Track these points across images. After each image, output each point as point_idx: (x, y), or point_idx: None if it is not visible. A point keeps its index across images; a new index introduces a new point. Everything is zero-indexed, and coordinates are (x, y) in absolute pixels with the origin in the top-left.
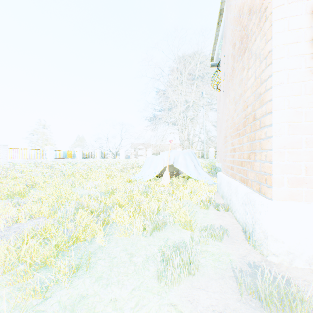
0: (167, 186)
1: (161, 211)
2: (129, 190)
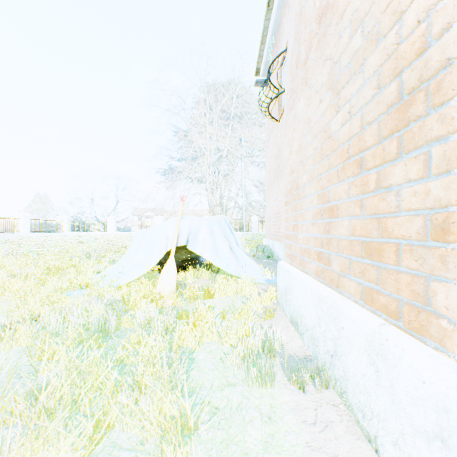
0: (169, 296)
1: (113, 429)
2: (55, 324)
